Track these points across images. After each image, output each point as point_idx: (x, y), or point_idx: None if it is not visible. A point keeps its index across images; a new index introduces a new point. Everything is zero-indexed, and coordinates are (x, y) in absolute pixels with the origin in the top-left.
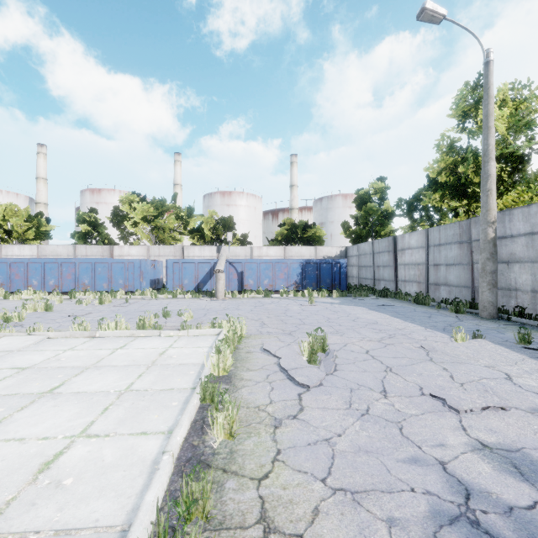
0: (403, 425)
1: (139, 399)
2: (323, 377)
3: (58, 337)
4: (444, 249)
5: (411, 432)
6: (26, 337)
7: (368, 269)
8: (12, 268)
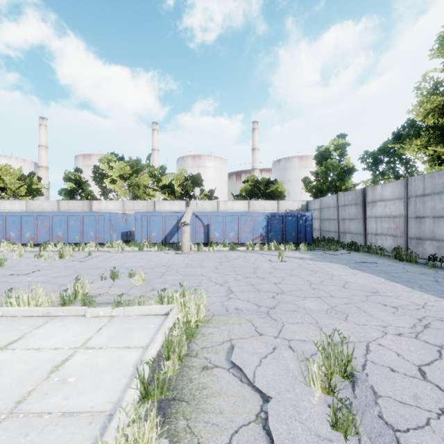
0: None
1: None
2: None
3: None
4: (430, 199)
5: None
6: None
7: (332, 222)
8: None
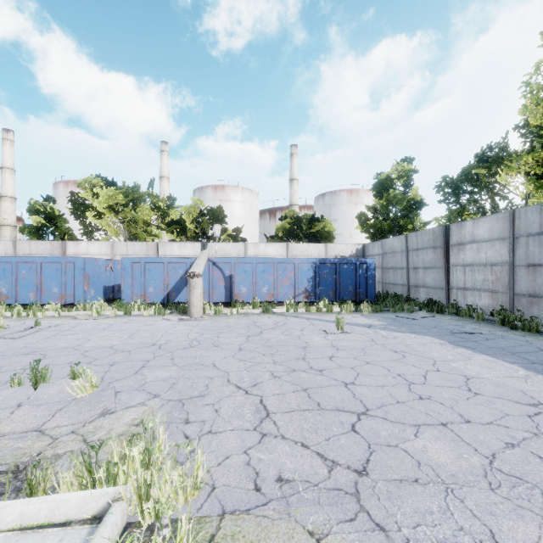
0: None
1: None
2: None
3: None
4: None
5: None
6: None
7: (398, 272)
8: None
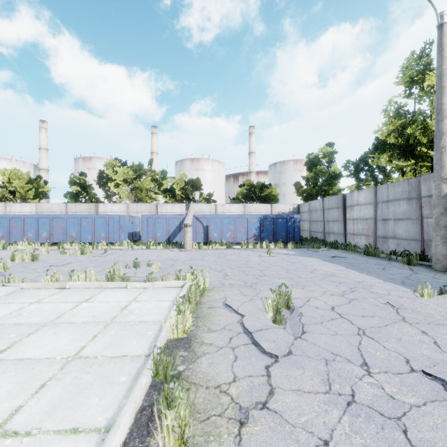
0: (406, 425)
1: (85, 371)
2: (291, 342)
3: (31, 288)
4: (392, 205)
5: (421, 439)
6: (0, 288)
7: (319, 223)
8: (11, 223)
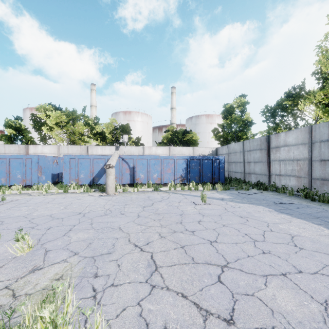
0: None
1: None
2: None
3: None
4: None
5: None
6: None
7: (238, 164)
8: None
